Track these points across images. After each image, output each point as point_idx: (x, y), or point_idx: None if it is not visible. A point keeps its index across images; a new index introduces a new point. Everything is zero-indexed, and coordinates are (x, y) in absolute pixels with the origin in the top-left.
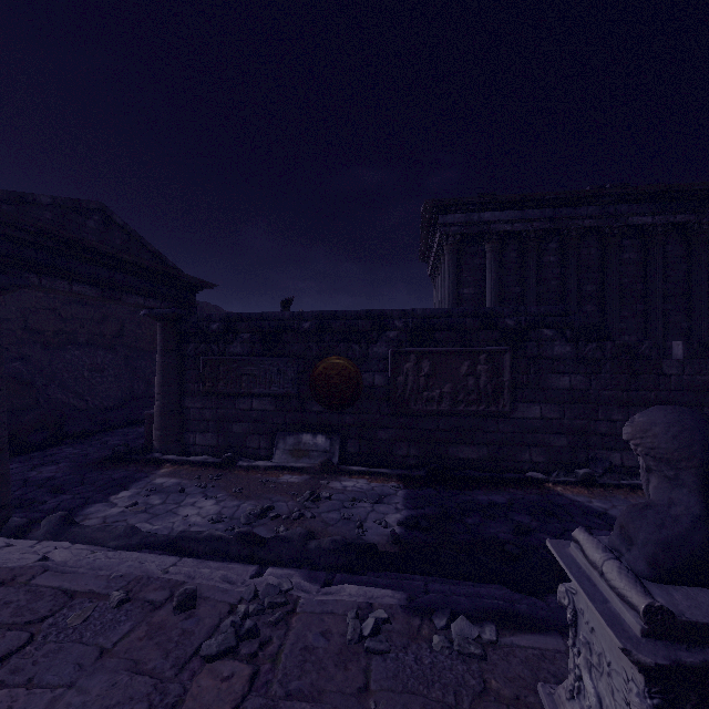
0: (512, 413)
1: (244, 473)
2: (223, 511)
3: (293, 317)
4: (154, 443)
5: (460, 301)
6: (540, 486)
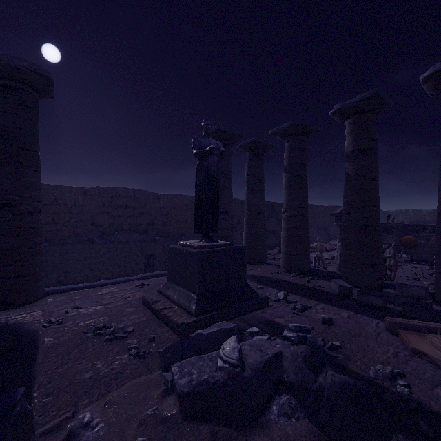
0: None
1: None
2: None
3: (395, 225)
4: None
5: None
6: None
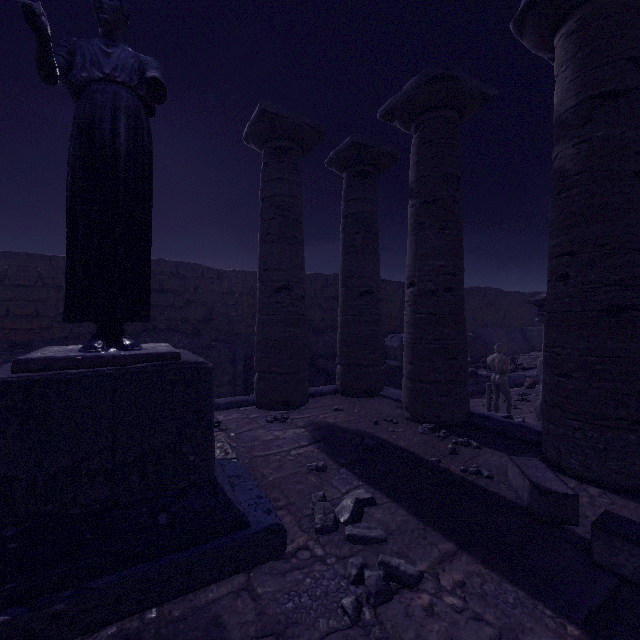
0: None
1: None
2: None
3: None
4: None
5: None
6: None
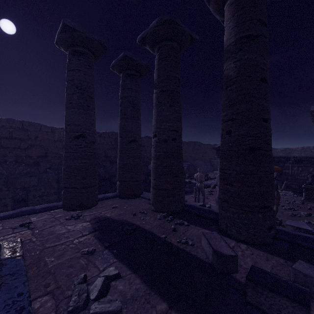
0: None
1: None
2: None
3: None
4: None
5: None
6: None
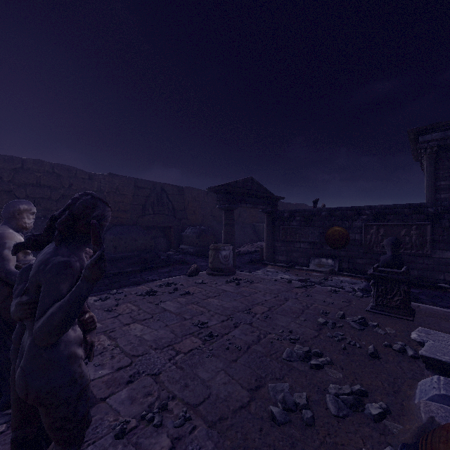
0: (431, 255)
1: (297, 270)
2: (292, 278)
3: (317, 210)
4: (264, 258)
5: (437, 190)
6: (444, 290)
